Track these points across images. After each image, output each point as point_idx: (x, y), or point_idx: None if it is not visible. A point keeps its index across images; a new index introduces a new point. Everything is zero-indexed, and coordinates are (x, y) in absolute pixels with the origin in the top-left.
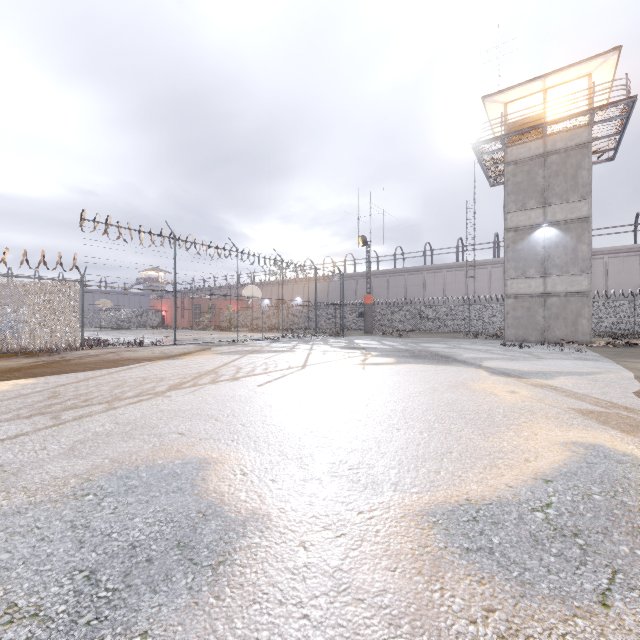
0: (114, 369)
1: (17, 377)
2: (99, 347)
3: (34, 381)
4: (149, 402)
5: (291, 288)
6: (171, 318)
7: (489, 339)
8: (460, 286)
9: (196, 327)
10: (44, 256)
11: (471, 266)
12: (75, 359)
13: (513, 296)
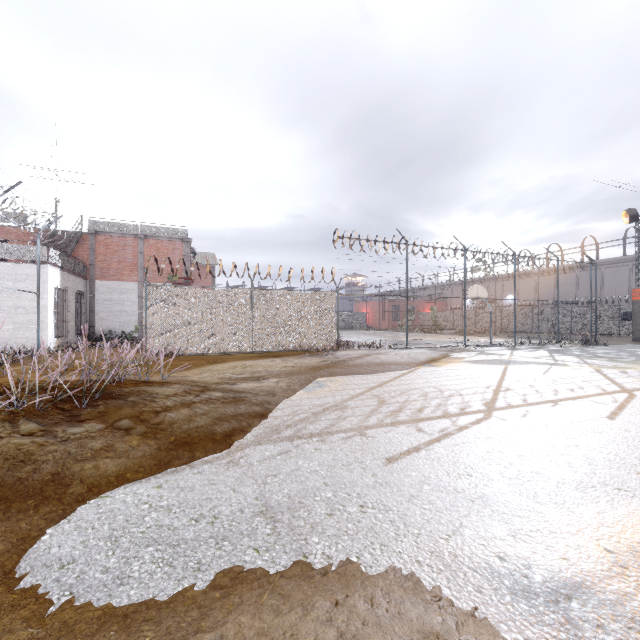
0: (391, 374)
1: (326, 376)
2: (348, 348)
3: (343, 381)
4: (492, 424)
5: (500, 285)
6: (372, 319)
7: None
8: None
9: (399, 328)
10: (312, 272)
11: None
12: (348, 360)
13: None
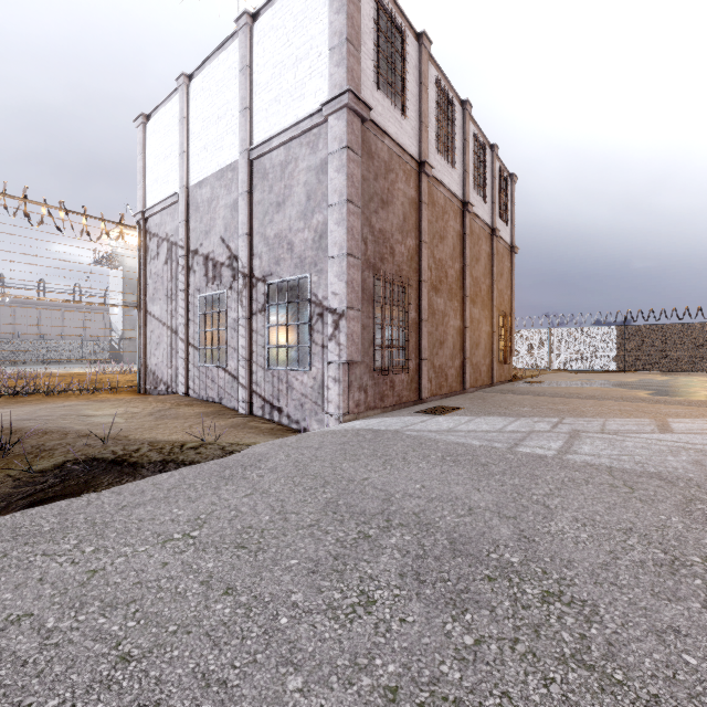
0: None
1: None
2: None
3: None
4: None
5: None
6: None
7: (107, 364)
8: (7, 320)
9: None
10: None
11: (20, 303)
12: None
13: (129, 339)
